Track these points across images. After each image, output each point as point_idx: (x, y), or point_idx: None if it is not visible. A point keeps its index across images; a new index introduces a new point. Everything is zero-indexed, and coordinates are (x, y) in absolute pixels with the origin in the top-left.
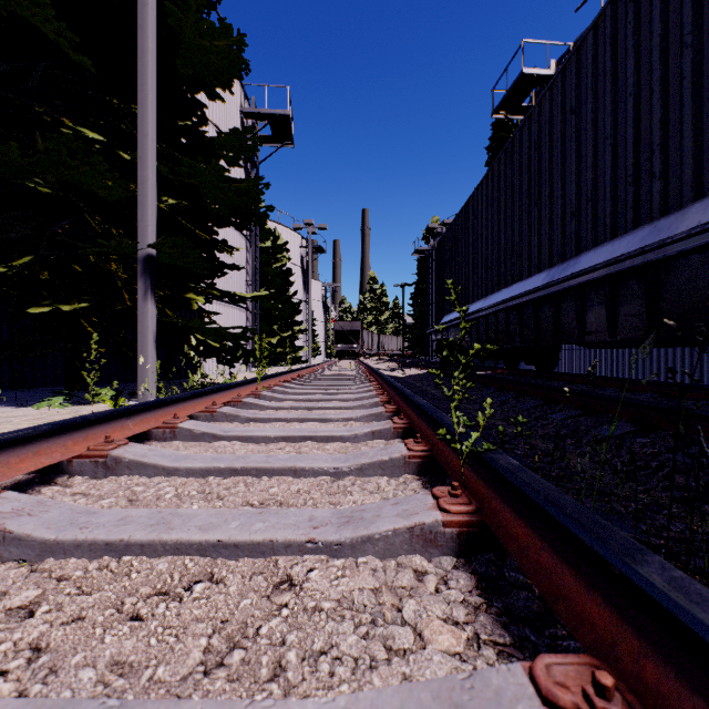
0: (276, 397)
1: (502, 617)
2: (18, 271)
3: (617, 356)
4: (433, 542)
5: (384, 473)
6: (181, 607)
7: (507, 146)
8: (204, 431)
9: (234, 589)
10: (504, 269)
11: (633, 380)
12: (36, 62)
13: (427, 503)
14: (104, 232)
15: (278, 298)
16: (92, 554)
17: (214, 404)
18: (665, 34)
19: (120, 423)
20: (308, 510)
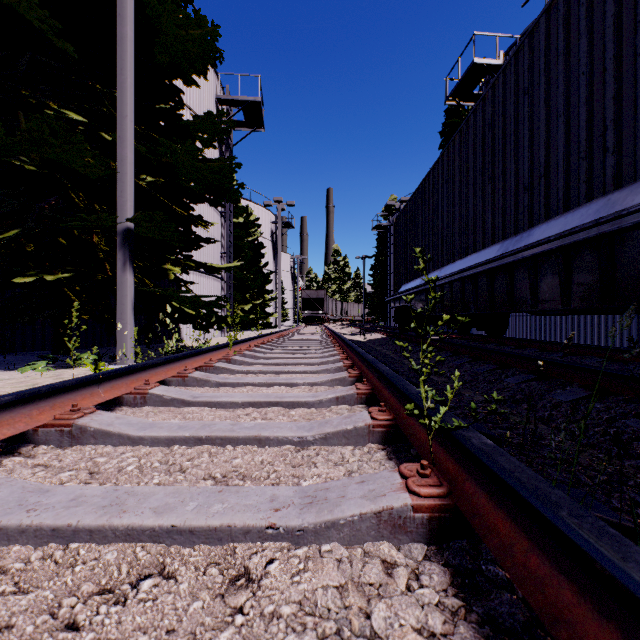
0: (246, 361)
1: (484, 627)
2: (5, 244)
3: (561, 322)
4: (402, 528)
5: (349, 442)
6: (123, 612)
7: (462, 127)
8: (173, 397)
9: (185, 588)
10: (459, 242)
11: (578, 345)
12: (24, 50)
13: (394, 482)
14: (88, 207)
15: (250, 269)
16: (37, 540)
17: (186, 370)
18: (618, 14)
19: (89, 390)
20: (270, 487)
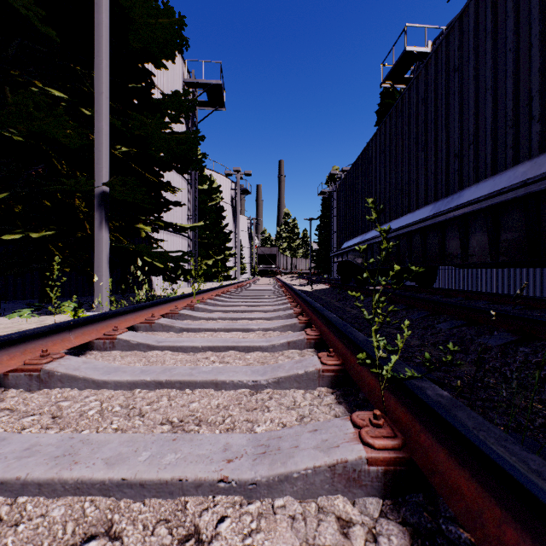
0: (208, 308)
1: None
2: None
3: (481, 274)
4: (357, 481)
5: (300, 386)
6: None
7: (398, 103)
8: (139, 342)
9: None
10: (395, 204)
11: (500, 294)
12: (14, 37)
13: (347, 432)
14: (70, 174)
15: (213, 229)
16: None
17: (153, 316)
18: None
19: (61, 336)
20: (224, 435)
